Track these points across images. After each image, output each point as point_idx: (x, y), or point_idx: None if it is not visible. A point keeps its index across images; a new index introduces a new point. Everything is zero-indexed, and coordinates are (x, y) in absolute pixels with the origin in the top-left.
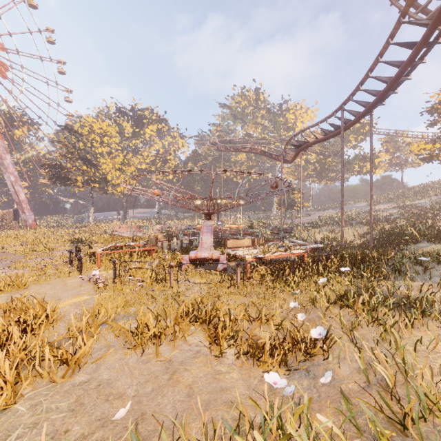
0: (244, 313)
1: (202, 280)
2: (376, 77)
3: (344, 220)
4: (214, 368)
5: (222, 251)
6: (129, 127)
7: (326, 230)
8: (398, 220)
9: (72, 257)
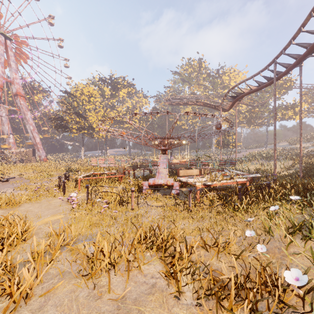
0: (199, 238)
1: (159, 203)
2: (308, 31)
3: (270, 156)
4: (171, 311)
5: (175, 179)
6: (108, 90)
7: (256, 163)
8: None
9: (60, 182)
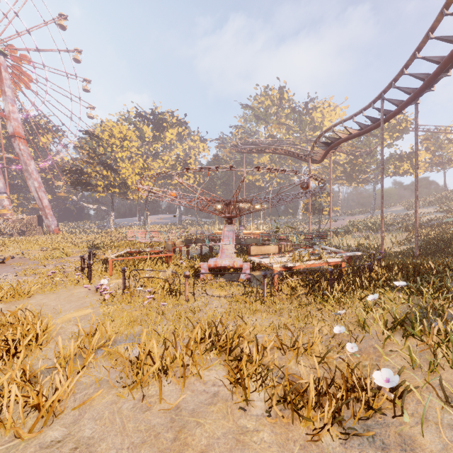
0: (275, 337)
1: (223, 292)
2: (425, 57)
3: (378, 226)
4: (237, 423)
5: (245, 259)
6: (149, 131)
7: (358, 236)
8: (444, 226)
9: (83, 263)
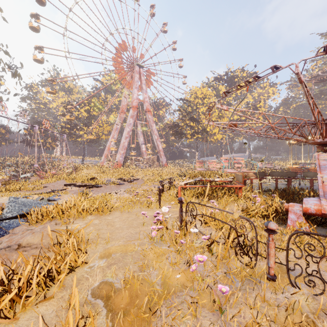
0: None
1: None
2: None
3: None
4: None
5: None
6: (223, 89)
7: None
8: None
9: None
